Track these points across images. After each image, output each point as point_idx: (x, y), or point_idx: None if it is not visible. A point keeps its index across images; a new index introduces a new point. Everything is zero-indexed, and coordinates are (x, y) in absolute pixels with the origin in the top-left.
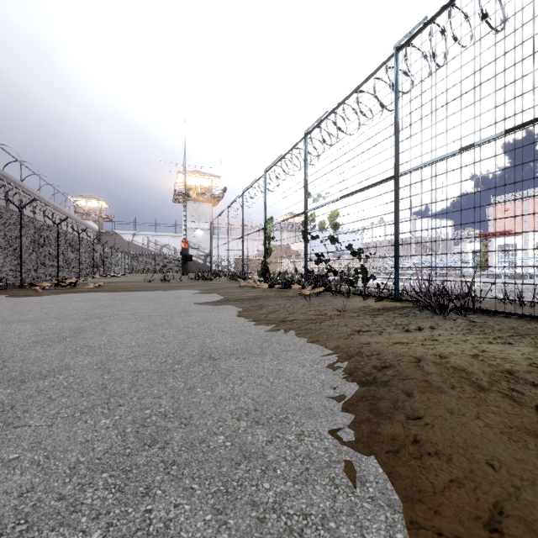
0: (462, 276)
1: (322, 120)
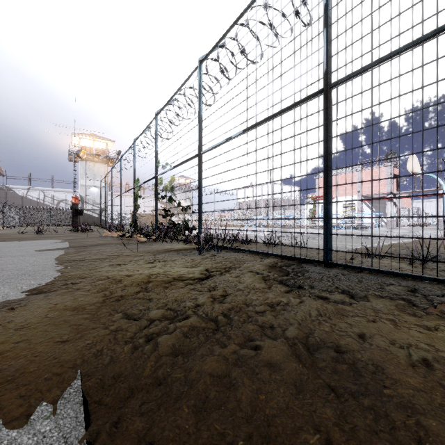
0: (296, 228)
1: (165, 105)
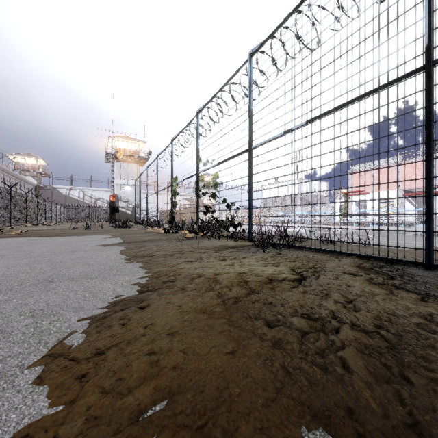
0: (329, 224)
1: (207, 103)
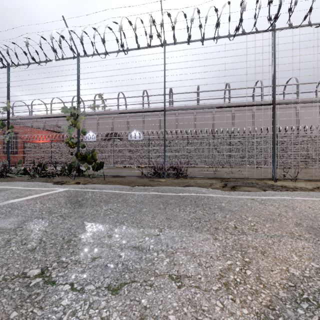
0: None
1: None
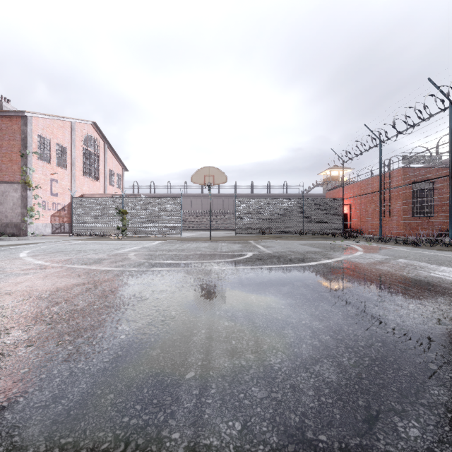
0: None
1: None
